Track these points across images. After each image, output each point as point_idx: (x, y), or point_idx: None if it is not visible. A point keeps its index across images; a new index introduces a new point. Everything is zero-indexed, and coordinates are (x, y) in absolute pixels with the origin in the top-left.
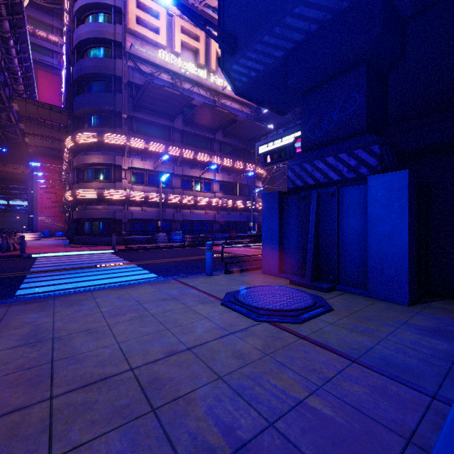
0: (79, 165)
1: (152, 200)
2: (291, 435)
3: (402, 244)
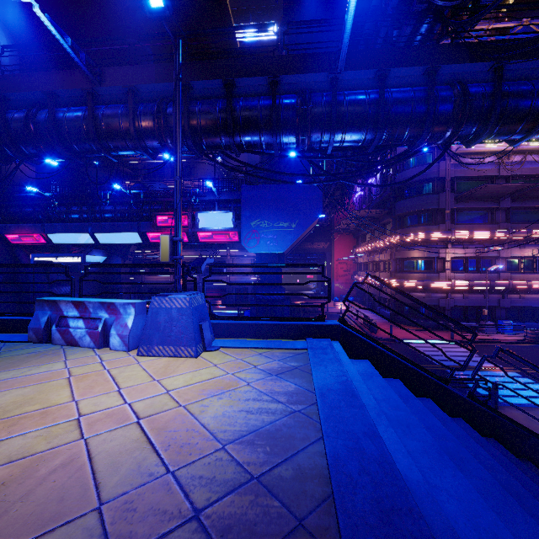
0: (401, 258)
1: (476, 288)
2: None
3: None
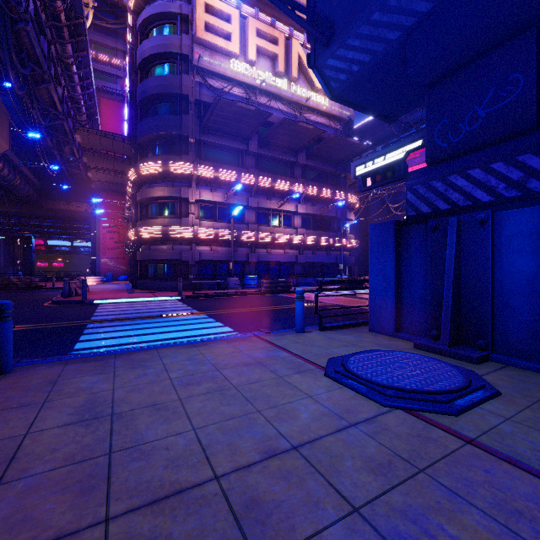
0: (142, 200)
1: (223, 238)
2: None
3: None
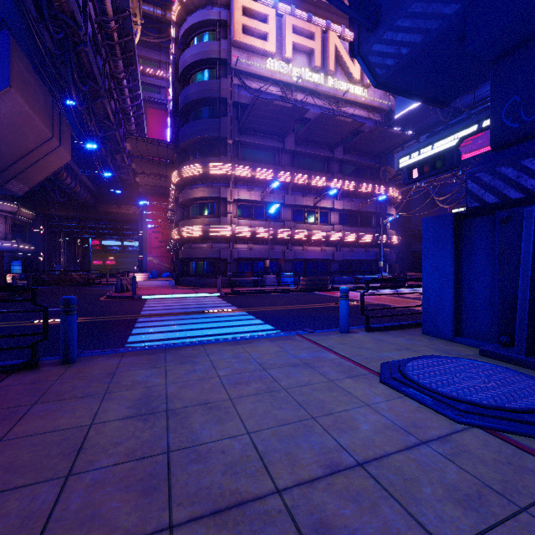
0: (184, 201)
1: (260, 236)
2: None
3: None
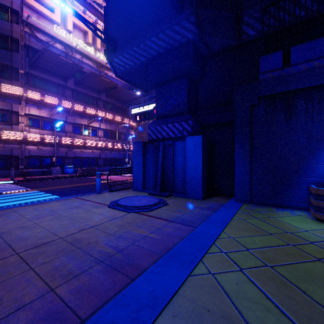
0: None
1: (48, 141)
2: (140, 244)
3: (199, 170)
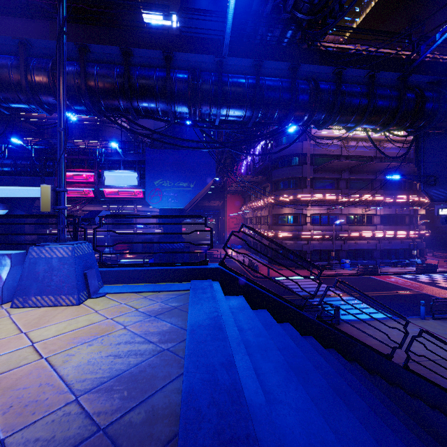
0: (277, 214)
1: (327, 236)
2: None
3: None
